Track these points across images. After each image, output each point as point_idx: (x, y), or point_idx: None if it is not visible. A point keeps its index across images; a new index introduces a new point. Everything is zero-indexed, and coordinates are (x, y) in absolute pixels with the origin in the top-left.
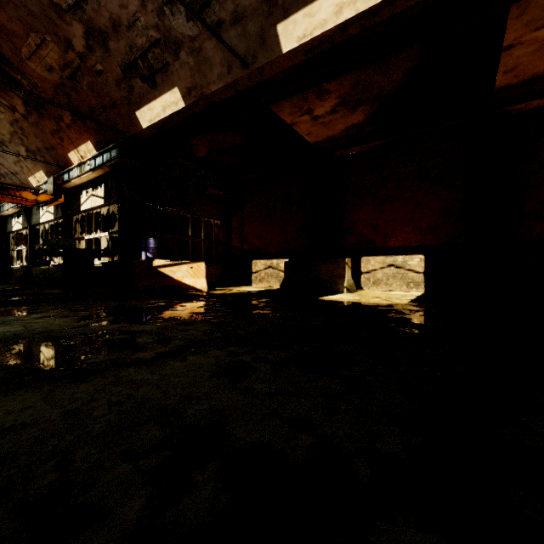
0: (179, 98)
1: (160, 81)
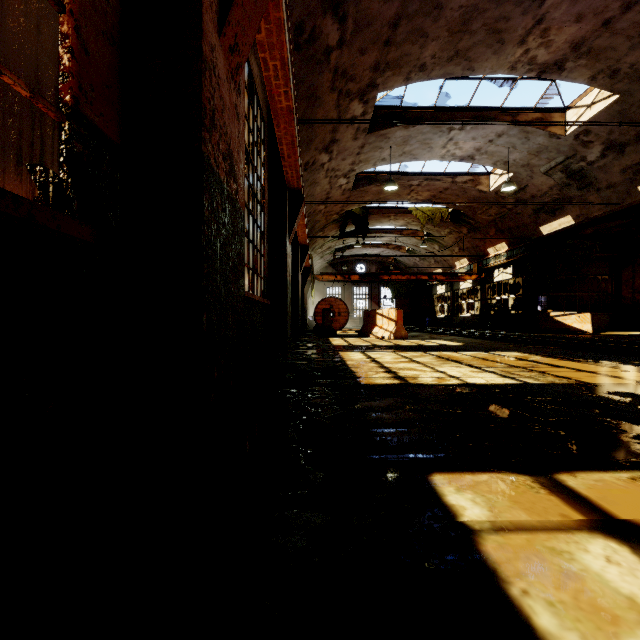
0: (571, 220)
1: (557, 213)
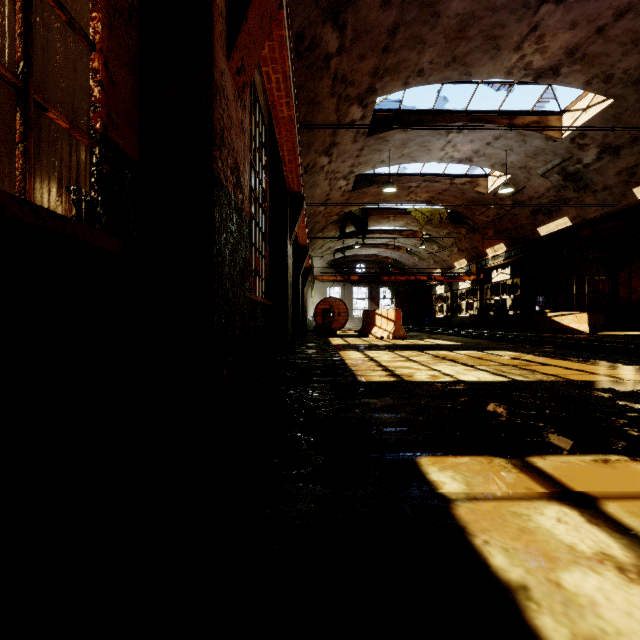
0: (567, 221)
1: (555, 215)
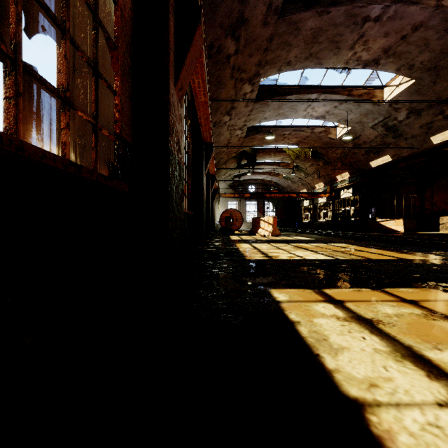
0: (389, 158)
1: (381, 153)
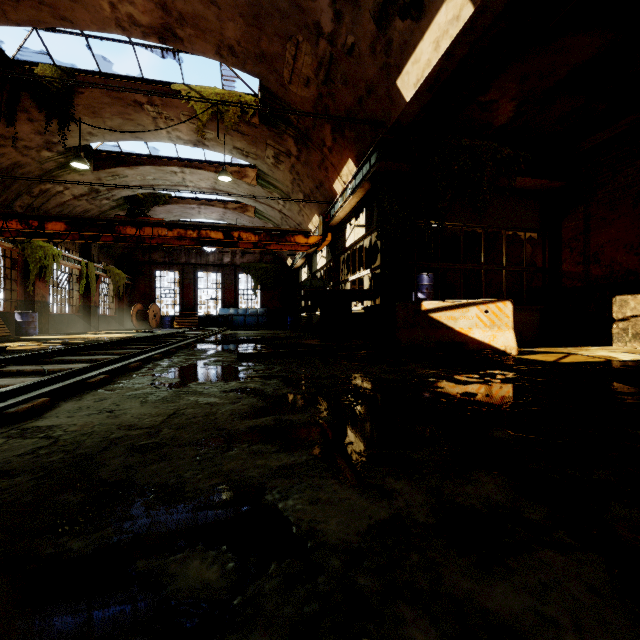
0: (463, 1)
1: None
